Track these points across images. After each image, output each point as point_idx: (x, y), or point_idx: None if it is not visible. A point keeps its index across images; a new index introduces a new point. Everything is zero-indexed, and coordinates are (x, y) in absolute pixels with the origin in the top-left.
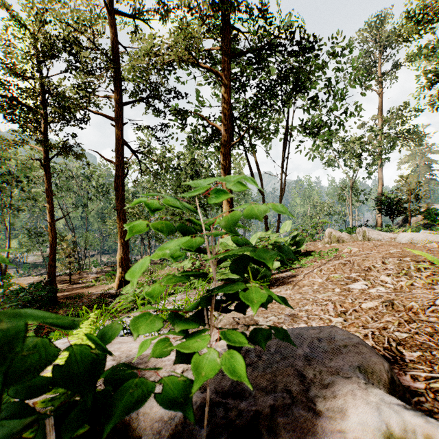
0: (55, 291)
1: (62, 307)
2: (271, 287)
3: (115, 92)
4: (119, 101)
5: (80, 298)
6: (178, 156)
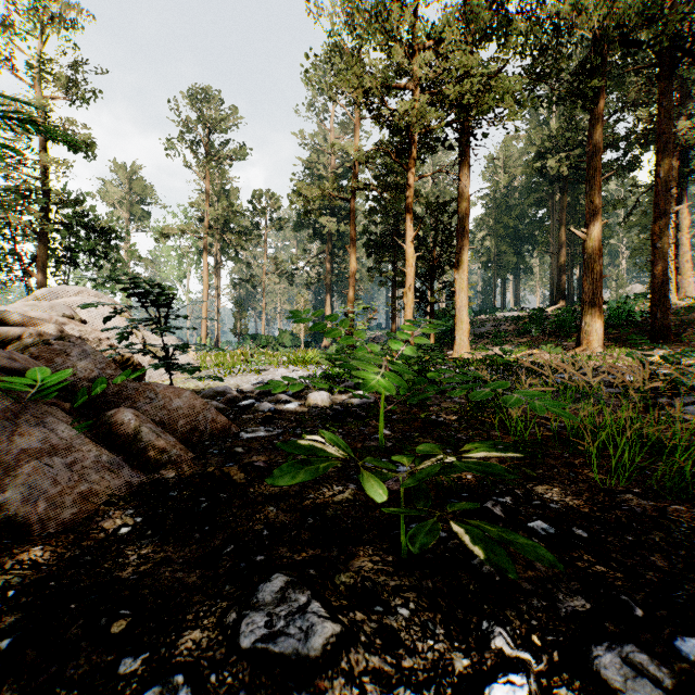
0: None
1: None
2: None
3: None
4: None
5: None
6: None
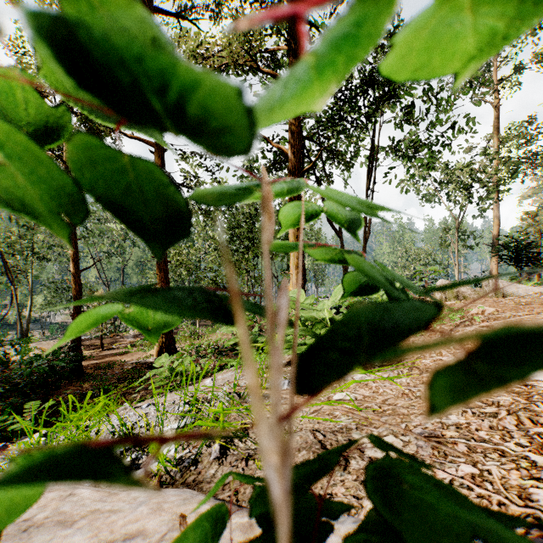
0: (80, 359)
1: (88, 379)
2: (370, 368)
3: None
4: None
5: (111, 368)
6: None
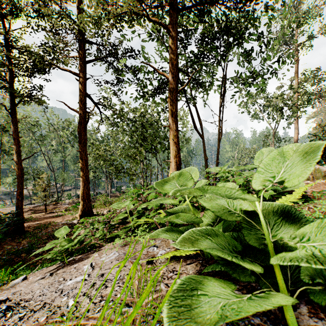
0: (22, 222)
1: (27, 237)
2: None
3: (78, 51)
4: (80, 58)
5: (46, 227)
6: (133, 110)
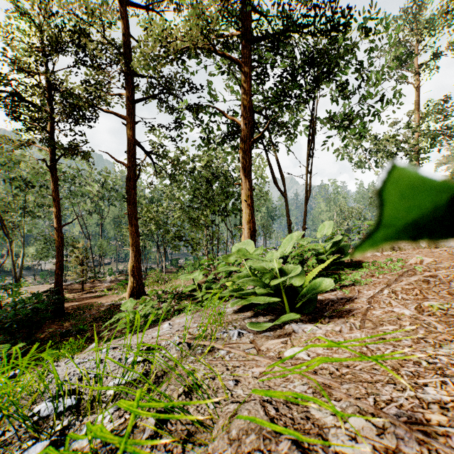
0: (62, 301)
1: (69, 319)
2: (320, 319)
3: (126, 89)
4: (130, 98)
5: (89, 309)
6: (194, 158)
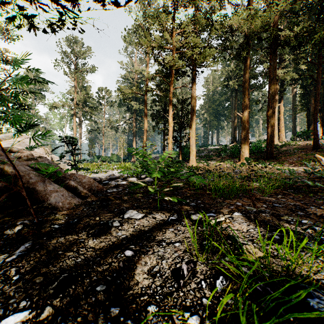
0: None
1: None
2: None
3: None
4: None
5: None
6: None
